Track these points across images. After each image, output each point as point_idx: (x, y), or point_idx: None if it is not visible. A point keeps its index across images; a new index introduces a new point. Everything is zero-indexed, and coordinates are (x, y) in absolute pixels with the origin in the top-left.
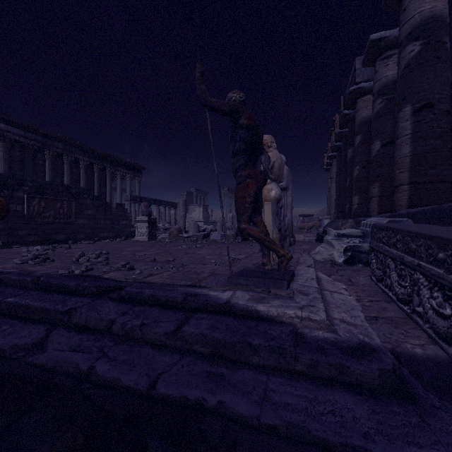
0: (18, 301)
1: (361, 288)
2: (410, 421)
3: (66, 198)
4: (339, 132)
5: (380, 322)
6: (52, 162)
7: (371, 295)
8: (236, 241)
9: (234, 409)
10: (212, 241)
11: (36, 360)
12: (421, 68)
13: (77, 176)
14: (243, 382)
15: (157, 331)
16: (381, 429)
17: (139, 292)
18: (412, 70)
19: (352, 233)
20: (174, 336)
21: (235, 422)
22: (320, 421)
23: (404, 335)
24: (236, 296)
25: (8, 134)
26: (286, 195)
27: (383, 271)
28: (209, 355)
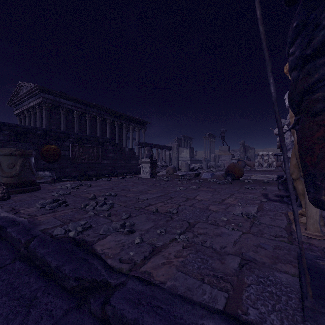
0: None
1: None
2: None
3: (95, 146)
4: None
5: None
6: (90, 121)
7: None
8: (227, 181)
9: None
10: (204, 181)
11: None
12: None
13: (105, 130)
14: None
15: None
16: None
17: (133, 324)
18: None
19: None
20: None
21: None
22: None
23: None
24: None
25: (65, 105)
26: None
27: None
28: None
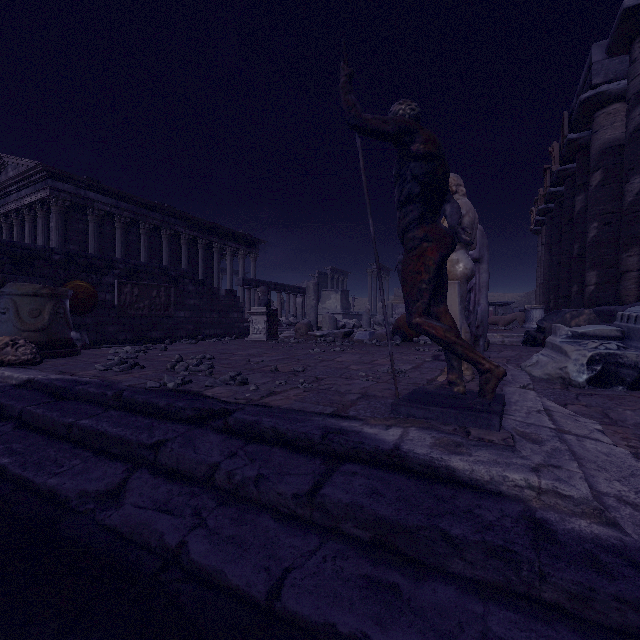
0: (93, 425)
1: (633, 431)
2: None
3: (163, 284)
4: (559, 170)
5: None
6: (148, 237)
7: None
8: (393, 342)
9: None
10: (357, 343)
11: (108, 519)
12: None
13: (177, 255)
14: (437, 609)
15: (282, 491)
16: None
17: (254, 422)
18: None
19: (601, 332)
20: (309, 502)
21: None
22: None
23: None
24: (410, 439)
25: (98, 205)
26: (478, 270)
27: None
28: (369, 543)
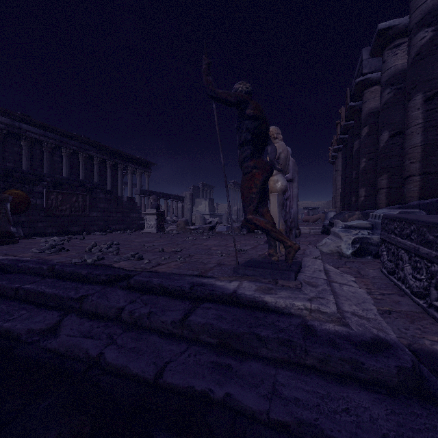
0: (35, 288)
1: (371, 281)
2: (435, 425)
3: (80, 193)
4: (345, 124)
5: (394, 316)
6: (69, 159)
7: (382, 288)
8: (241, 233)
9: (242, 403)
10: (218, 233)
11: (49, 345)
12: (434, 54)
13: (91, 172)
14: (251, 374)
15: (165, 320)
16: (401, 431)
17: (147, 281)
18: (423, 57)
19: (360, 225)
20: (181, 325)
21: (243, 416)
22: (334, 419)
23: (421, 331)
24: (243, 287)
25: (29, 134)
26: (292, 187)
27: (396, 263)
28: (216, 345)
